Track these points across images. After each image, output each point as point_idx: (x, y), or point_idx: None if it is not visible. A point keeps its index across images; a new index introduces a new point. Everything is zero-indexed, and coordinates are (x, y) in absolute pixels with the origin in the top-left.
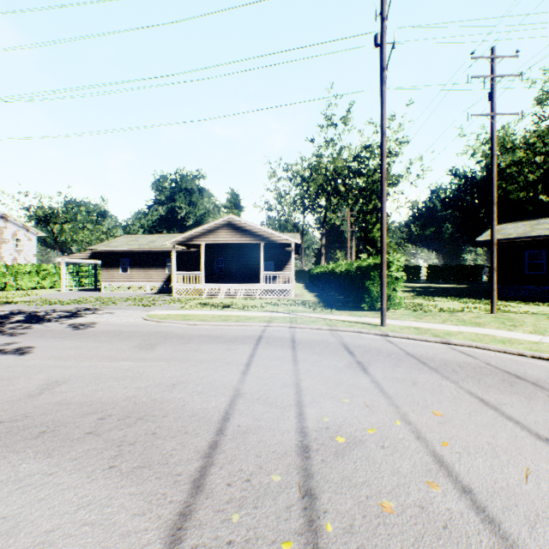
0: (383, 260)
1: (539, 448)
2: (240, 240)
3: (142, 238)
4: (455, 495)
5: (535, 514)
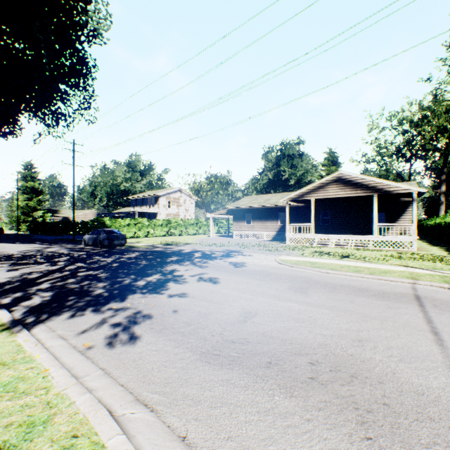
0: None
1: None
2: (349, 193)
3: (259, 197)
4: None
5: None
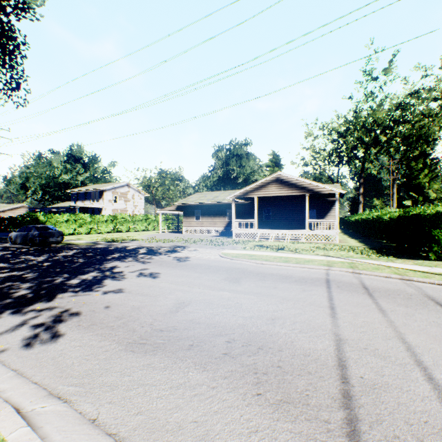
0: None
1: None
2: (287, 193)
3: (208, 194)
4: None
5: None
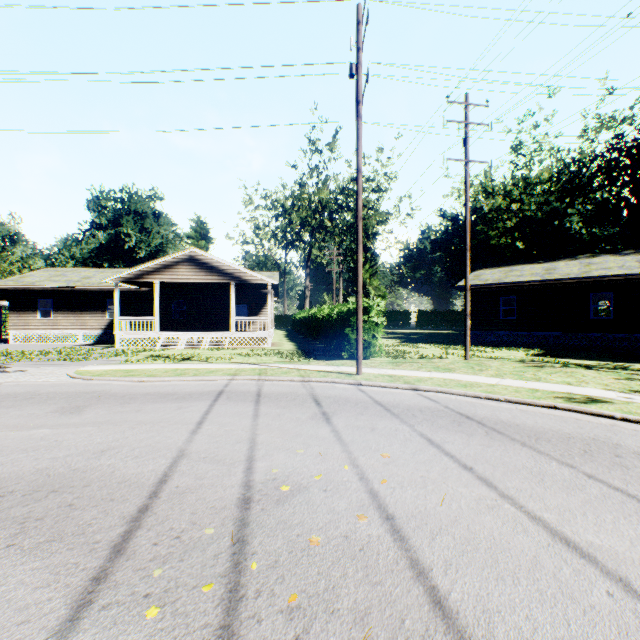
0: (359, 305)
1: (462, 476)
2: (205, 279)
3: (73, 272)
4: (378, 523)
5: (439, 528)
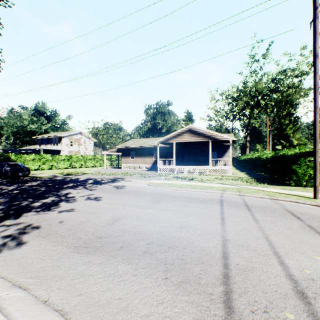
0: (316, 150)
1: None
2: (196, 139)
3: (141, 140)
4: None
5: None
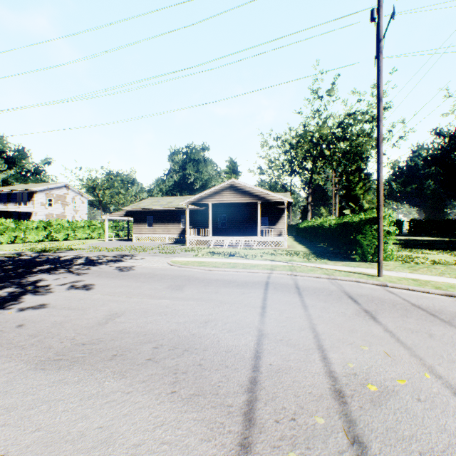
0: (380, 216)
1: None
2: (240, 200)
3: (162, 199)
4: None
5: None
